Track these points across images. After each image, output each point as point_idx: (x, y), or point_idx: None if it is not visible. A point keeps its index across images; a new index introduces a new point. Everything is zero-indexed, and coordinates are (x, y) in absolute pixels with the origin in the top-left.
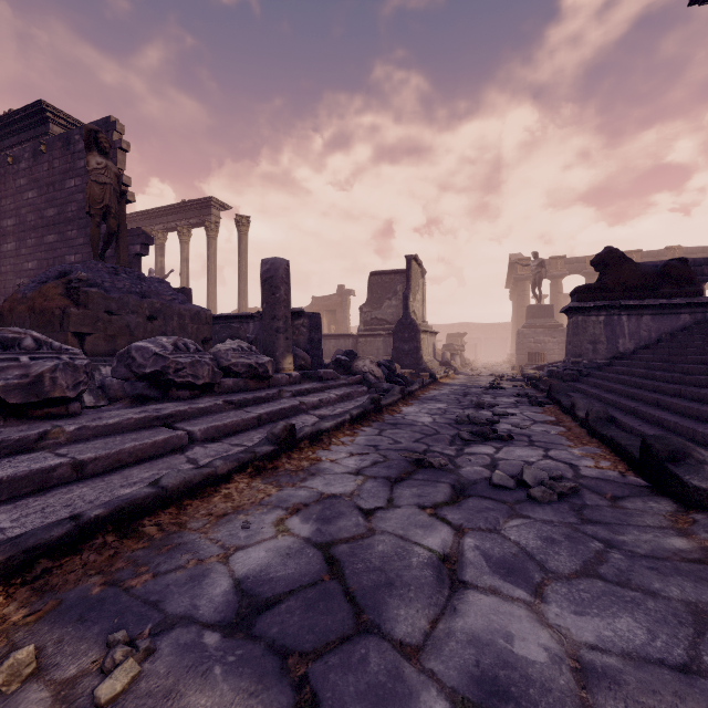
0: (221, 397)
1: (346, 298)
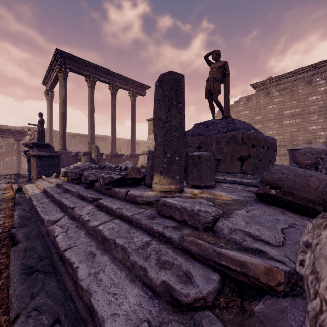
0: (85, 190)
1: None
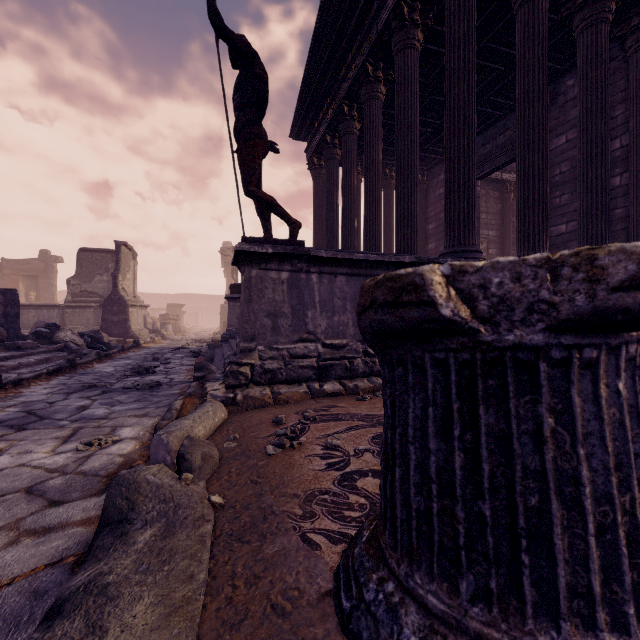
0: None
1: (52, 264)
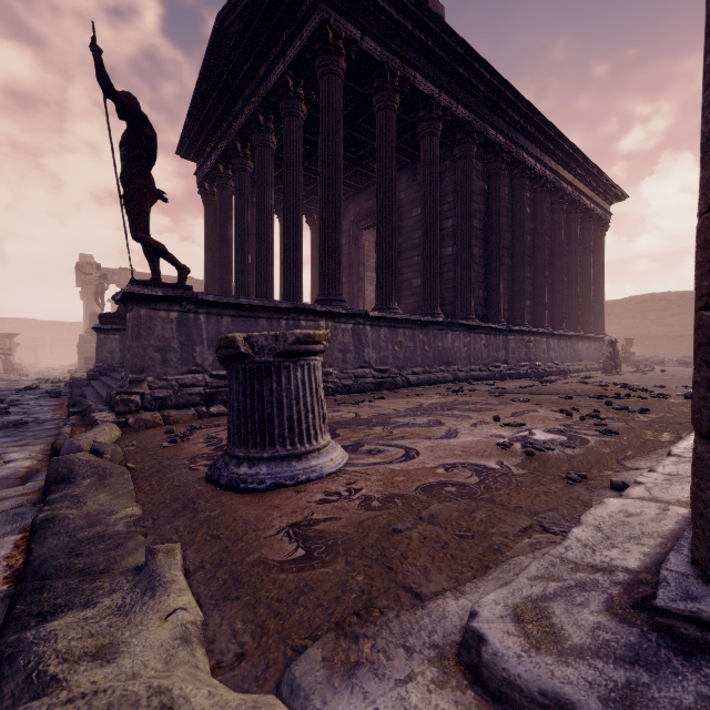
0: None
1: None
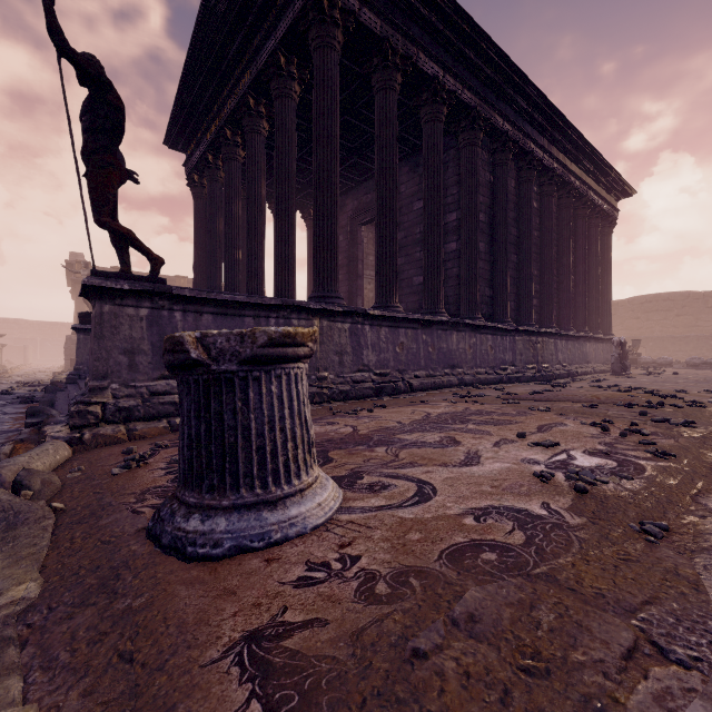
0: None
1: None
